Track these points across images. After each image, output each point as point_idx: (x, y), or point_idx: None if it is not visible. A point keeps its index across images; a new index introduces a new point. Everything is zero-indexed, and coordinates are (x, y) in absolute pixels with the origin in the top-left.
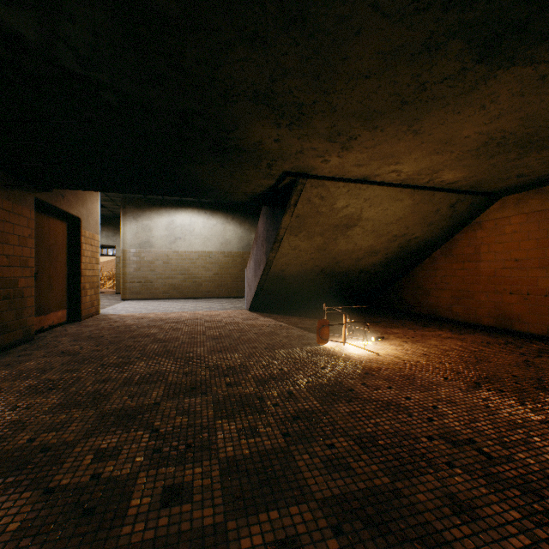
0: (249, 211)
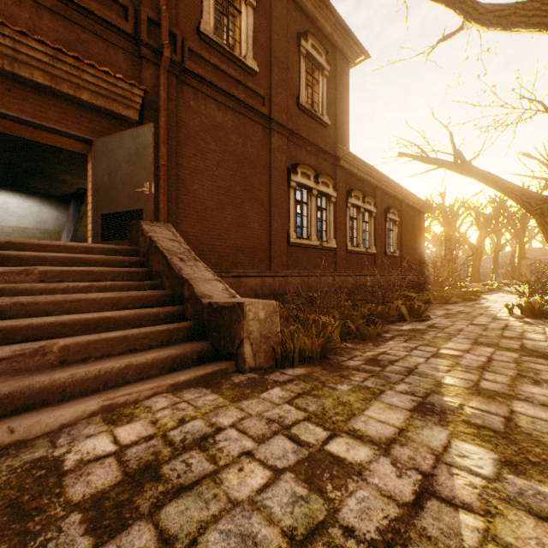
0: (65, 199)
